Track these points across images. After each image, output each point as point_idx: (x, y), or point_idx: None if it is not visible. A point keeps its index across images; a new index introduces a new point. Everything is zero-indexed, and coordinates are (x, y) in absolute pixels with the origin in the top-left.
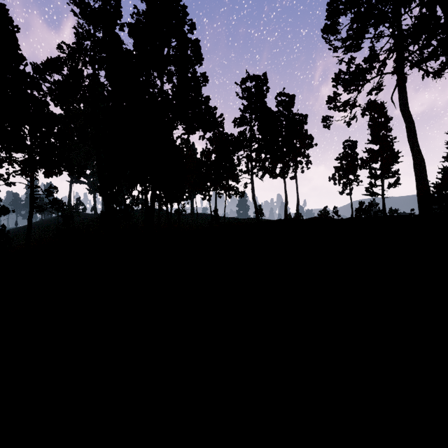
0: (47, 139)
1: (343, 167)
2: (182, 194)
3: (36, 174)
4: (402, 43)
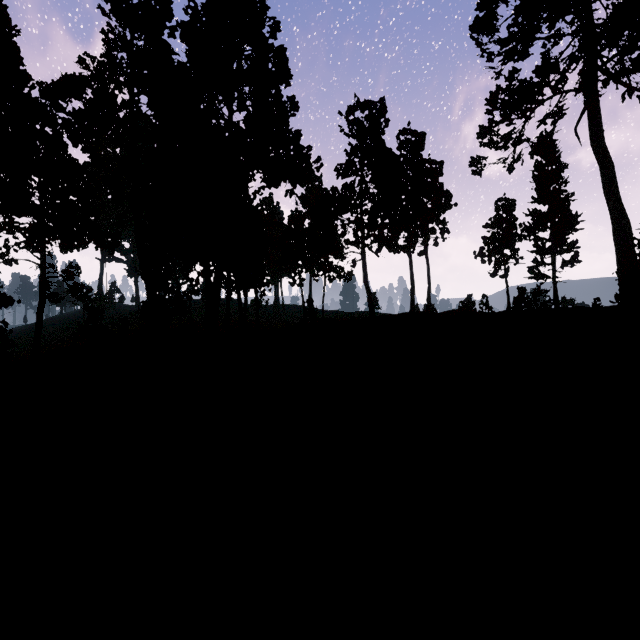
0: (65, 197)
1: (495, 238)
2: (261, 276)
3: (47, 247)
4: (594, 43)
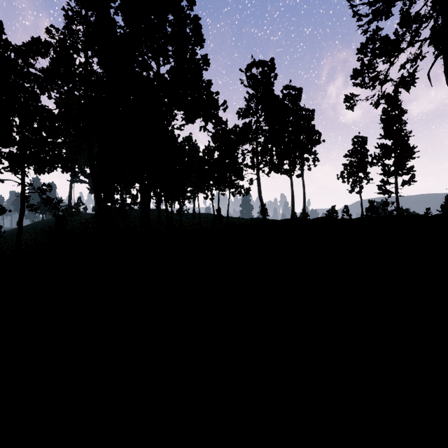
0: (39, 133)
1: (352, 164)
2: (183, 192)
3: (25, 170)
4: None
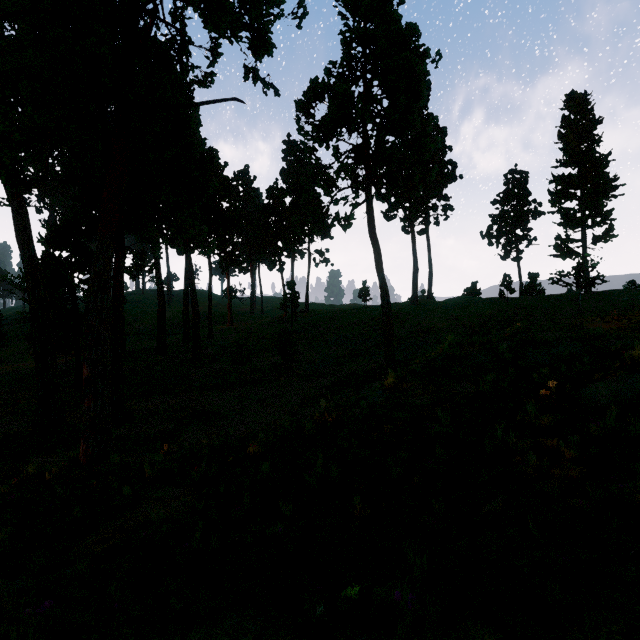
0: None
1: (507, 213)
2: (230, 253)
3: None
4: None
